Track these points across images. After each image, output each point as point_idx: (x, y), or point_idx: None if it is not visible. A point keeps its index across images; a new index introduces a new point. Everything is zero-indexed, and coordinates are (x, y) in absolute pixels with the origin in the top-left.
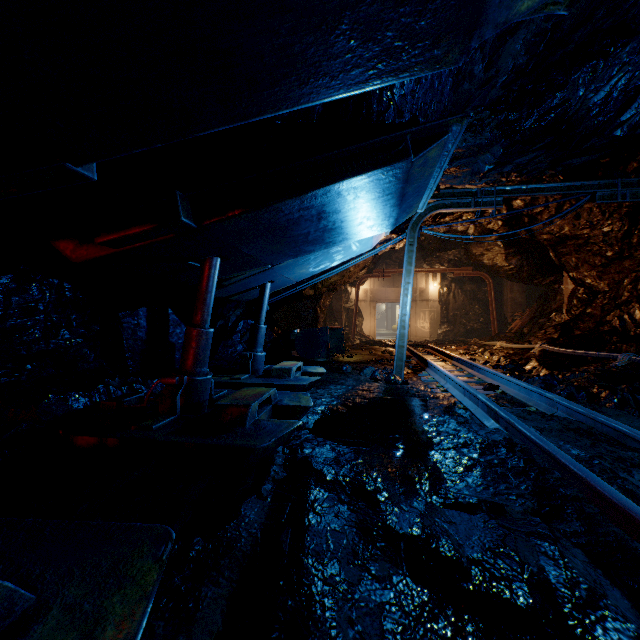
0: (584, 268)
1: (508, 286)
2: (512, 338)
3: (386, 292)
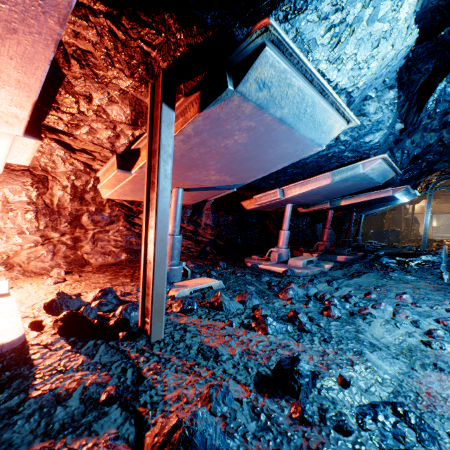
0: None
1: None
2: None
3: (439, 207)
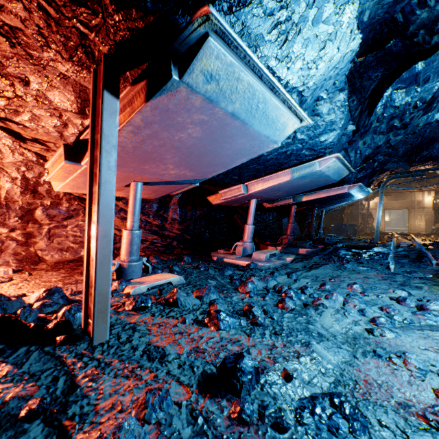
0: None
1: None
2: None
3: (390, 203)
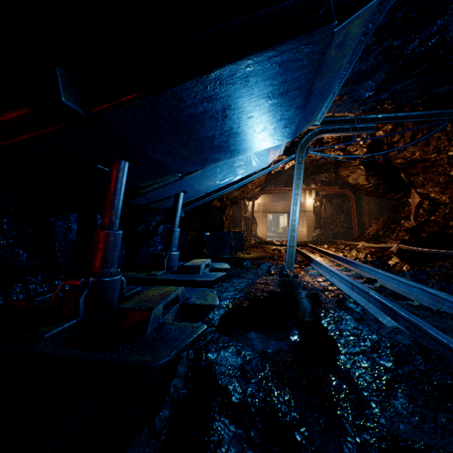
0: (429, 185)
1: (366, 200)
2: (370, 239)
3: (274, 205)
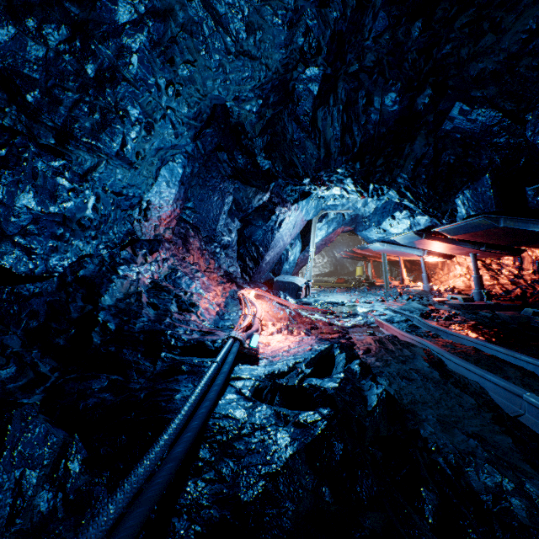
0: None
1: None
2: None
3: None
